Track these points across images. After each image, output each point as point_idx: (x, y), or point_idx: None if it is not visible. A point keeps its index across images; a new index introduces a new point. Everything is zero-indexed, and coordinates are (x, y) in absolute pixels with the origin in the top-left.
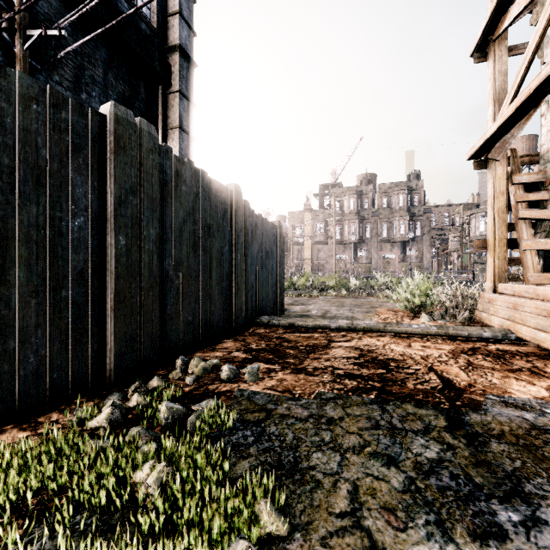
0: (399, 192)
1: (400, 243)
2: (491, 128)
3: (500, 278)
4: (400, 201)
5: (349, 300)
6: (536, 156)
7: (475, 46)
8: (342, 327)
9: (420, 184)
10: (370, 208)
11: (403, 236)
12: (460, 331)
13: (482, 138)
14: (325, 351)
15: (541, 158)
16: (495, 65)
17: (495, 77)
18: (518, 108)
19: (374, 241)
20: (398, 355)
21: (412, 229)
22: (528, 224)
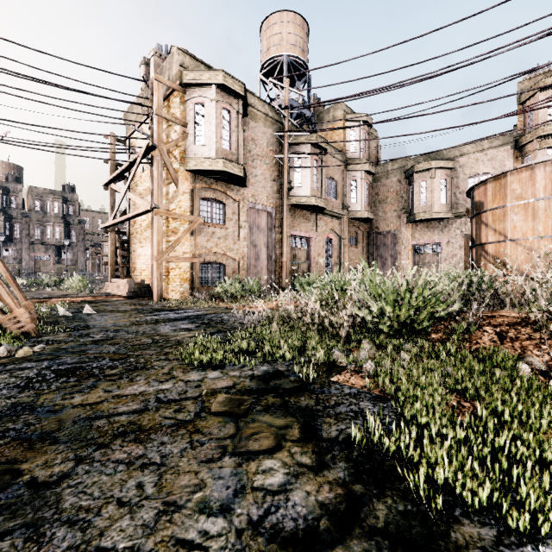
0: (54, 199)
1: (56, 247)
2: (108, 224)
3: (113, 277)
4: (55, 208)
5: (26, 293)
6: (126, 233)
7: (104, 184)
8: (46, 297)
9: (76, 197)
10: (20, 208)
11: (59, 241)
12: (95, 294)
13: (106, 225)
14: (48, 301)
15: (127, 234)
16: (111, 196)
17: (111, 200)
18: (114, 223)
19: (25, 241)
20: (75, 300)
21: (67, 236)
22: (122, 258)
